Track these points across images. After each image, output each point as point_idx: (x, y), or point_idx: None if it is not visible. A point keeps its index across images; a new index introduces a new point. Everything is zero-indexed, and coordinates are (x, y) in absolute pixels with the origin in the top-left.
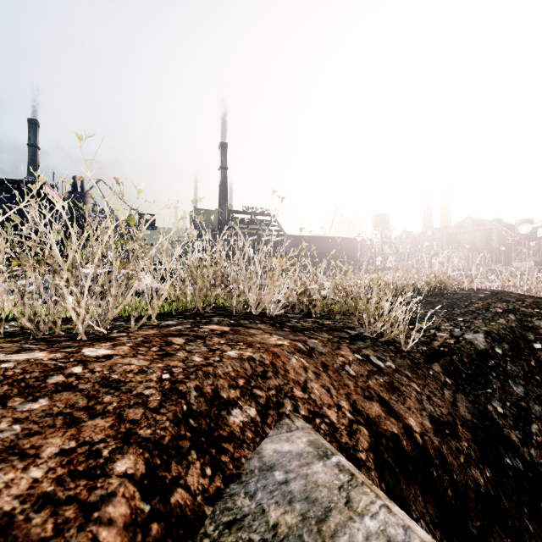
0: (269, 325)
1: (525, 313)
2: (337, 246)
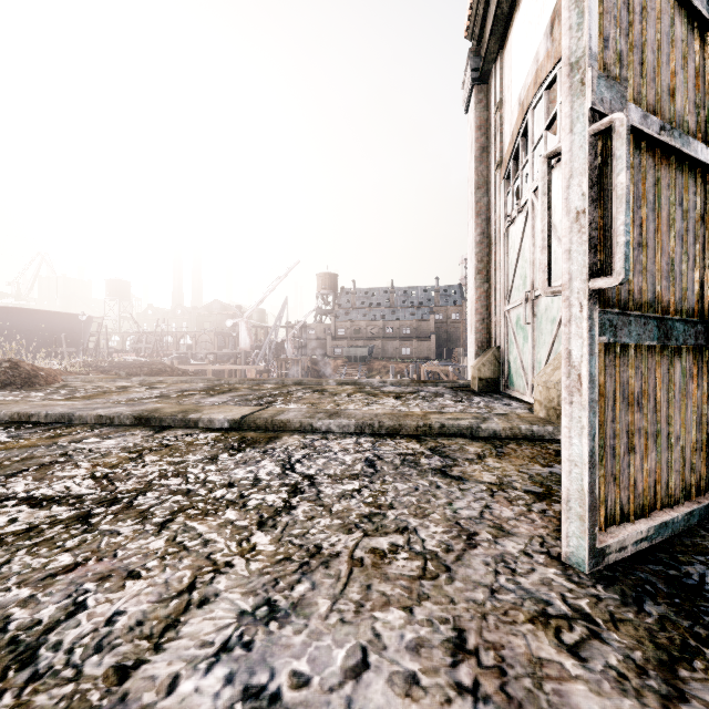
0: None
1: (144, 367)
2: (50, 323)
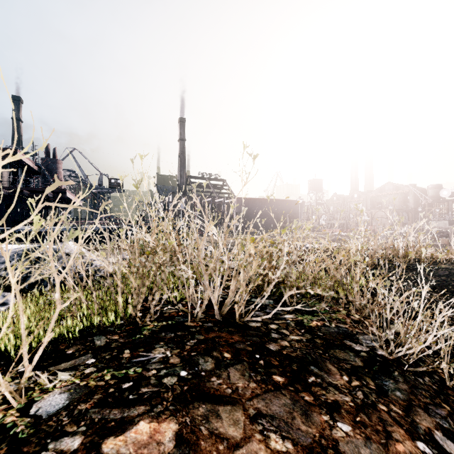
0: (248, 366)
1: None
2: (280, 207)
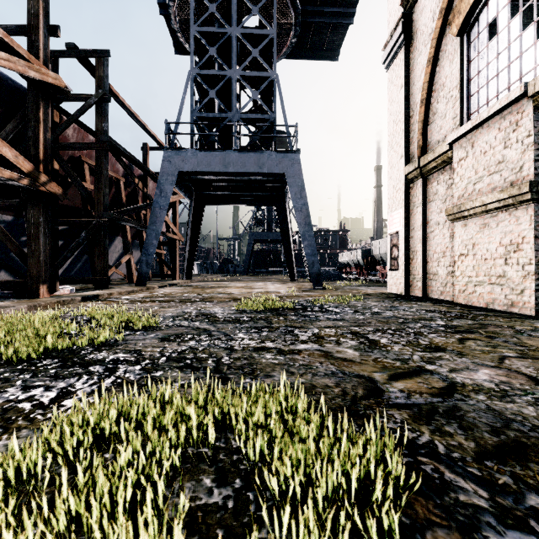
0: None
1: None
2: None
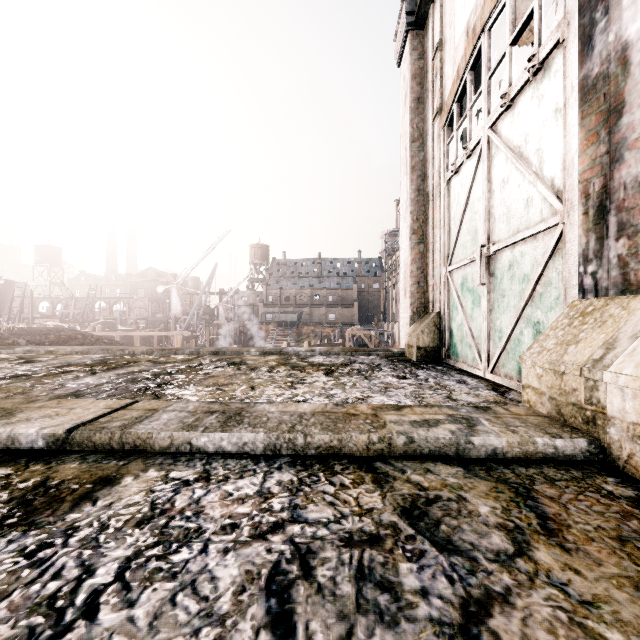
0: None
1: (50, 334)
2: None
